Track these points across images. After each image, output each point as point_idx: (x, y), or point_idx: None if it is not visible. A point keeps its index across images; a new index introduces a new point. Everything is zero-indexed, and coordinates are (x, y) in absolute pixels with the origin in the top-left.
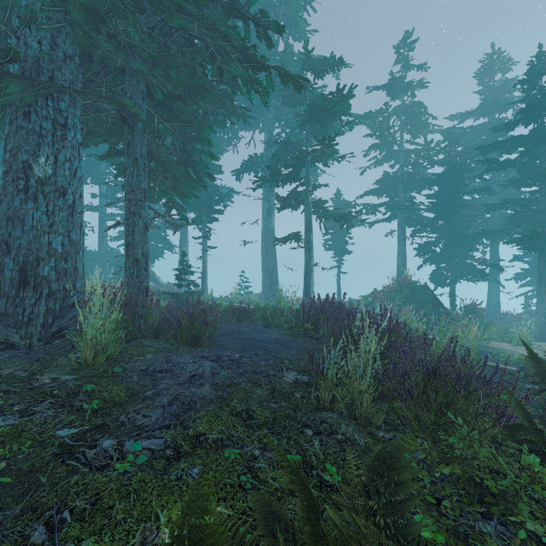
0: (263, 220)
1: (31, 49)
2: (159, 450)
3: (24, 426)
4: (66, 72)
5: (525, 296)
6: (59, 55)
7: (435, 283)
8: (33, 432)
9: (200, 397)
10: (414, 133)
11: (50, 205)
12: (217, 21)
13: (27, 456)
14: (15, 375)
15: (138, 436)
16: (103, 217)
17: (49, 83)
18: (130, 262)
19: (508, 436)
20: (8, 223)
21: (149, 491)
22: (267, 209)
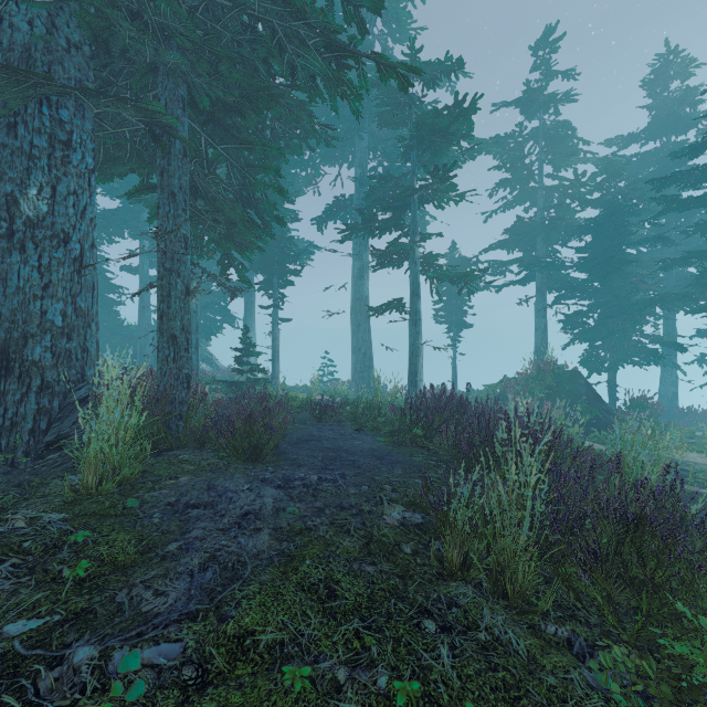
0: (353, 284)
1: (18, 32)
2: (172, 669)
3: None
4: (71, 68)
5: None
6: (59, 43)
7: (588, 368)
8: None
9: (253, 555)
10: (558, 164)
11: (45, 257)
12: None
13: None
14: None
15: (139, 637)
16: (145, 281)
17: (41, 79)
18: (164, 340)
19: None
20: None
21: None
22: (358, 269)
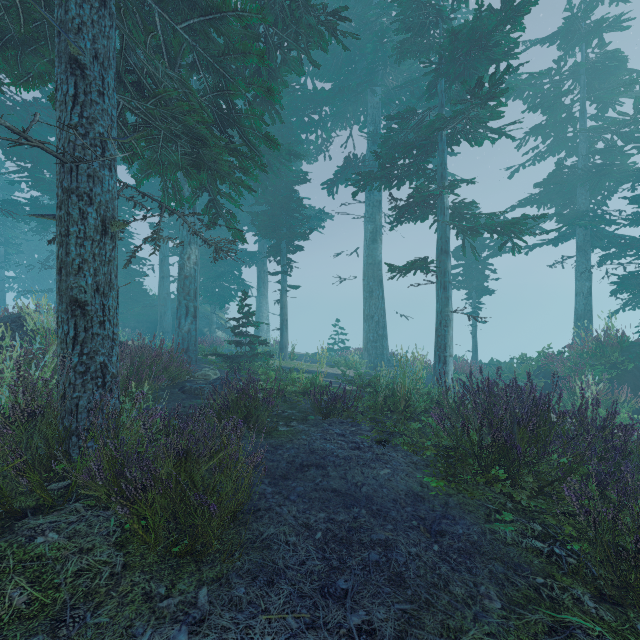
0: (365, 248)
1: None
2: None
3: None
4: None
5: None
6: None
7: None
8: None
9: None
10: (608, 99)
11: None
12: None
13: None
14: None
15: None
16: (164, 252)
17: None
18: (63, 307)
19: None
20: None
21: None
22: (371, 232)
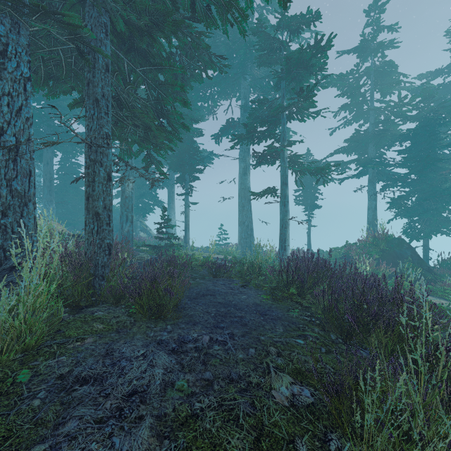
0: (239, 178)
1: None
2: None
3: None
4: None
5: None
6: None
7: (409, 236)
8: None
9: None
10: (385, 91)
11: None
12: None
13: None
14: None
15: None
16: None
17: None
18: (90, 216)
19: None
20: None
21: None
22: (243, 168)
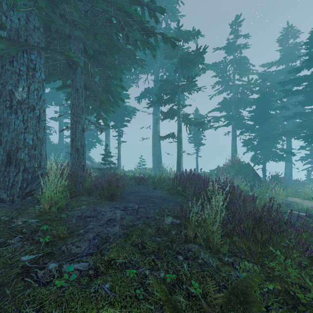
0: (153, 126)
1: (14, 23)
2: (85, 271)
3: (1, 253)
4: (35, 37)
5: (307, 170)
6: (30, 27)
7: (254, 162)
8: (6, 257)
9: (113, 234)
10: (241, 74)
11: (25, 116)
12: (125, 5)
13: (0, 275)
14: (1, 219)
15: (72, 261)
16: (61, 124)
17: (24, 43)
18: (73, 150)
19: (311, 264)
20: (0, 127)
21: (76, 301)
22: (155, 119)
